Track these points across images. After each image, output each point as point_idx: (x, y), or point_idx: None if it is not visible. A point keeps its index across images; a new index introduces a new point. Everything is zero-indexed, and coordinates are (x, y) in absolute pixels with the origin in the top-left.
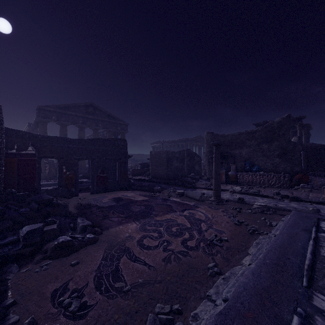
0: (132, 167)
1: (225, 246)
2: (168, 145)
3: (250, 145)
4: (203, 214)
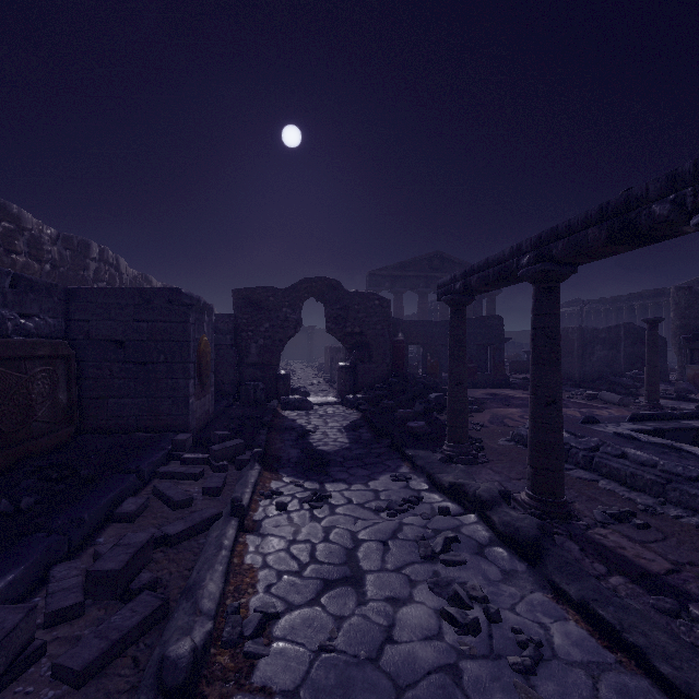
0: (509, 358)
1: None
2: (600, 310)
3: None
4: (609, 413)
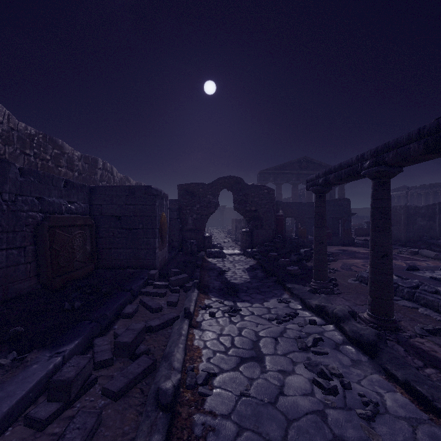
0: (354, 226)
1: None
2: (421, 193)
3: None
4: (426, 264)
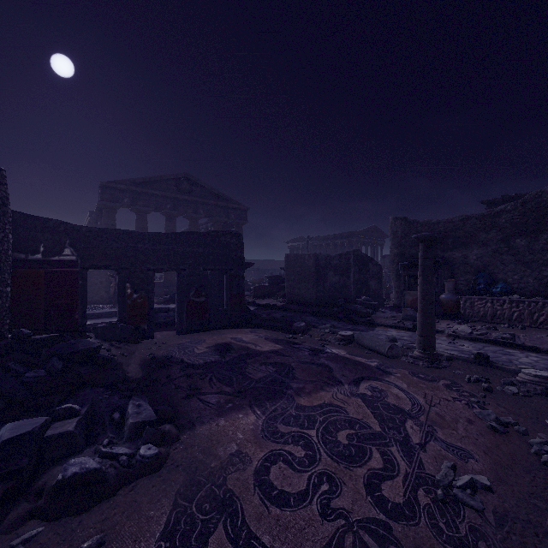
0: (254, 282)
1: (491, 510)
2: (317, 245)
3: (486, 242)
4: (405, 394)
